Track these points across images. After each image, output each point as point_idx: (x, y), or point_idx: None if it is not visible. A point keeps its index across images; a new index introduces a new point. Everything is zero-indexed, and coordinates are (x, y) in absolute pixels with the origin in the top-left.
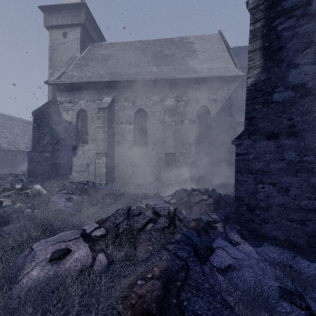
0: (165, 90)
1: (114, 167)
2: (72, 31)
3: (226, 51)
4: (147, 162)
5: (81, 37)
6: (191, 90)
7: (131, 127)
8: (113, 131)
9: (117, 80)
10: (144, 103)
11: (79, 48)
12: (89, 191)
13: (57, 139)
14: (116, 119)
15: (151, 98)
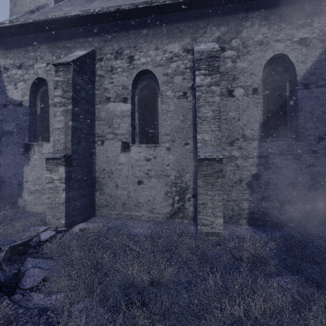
0: (193, 29)
1: (95, 185)
2: None
3: None
4: (158, 176)
5: None
6: (250, 23)
7: (125, 107)
8: (91, 115)
9: (96, 12)
10: (151, 60)
11: None
12: None
13: None
14: (99, 94)
15: (166, 49)
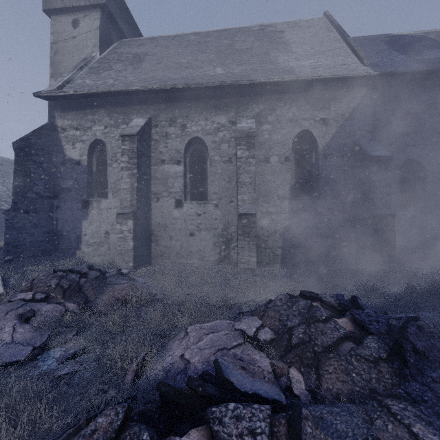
0: (237, 105)
1: (151, 237)
2: (87, 18)
3: (340, 40)
4: (207, 229)
5: (102, 26)
6: (282, 103)
7: (179, 168)
8: (148, 175)
9: (155, 88)
10: (201, 128)
11: (98, 44)
12: (86, 291)
13: (57, 190)
14: (154, 156)
15: (214, 120)
